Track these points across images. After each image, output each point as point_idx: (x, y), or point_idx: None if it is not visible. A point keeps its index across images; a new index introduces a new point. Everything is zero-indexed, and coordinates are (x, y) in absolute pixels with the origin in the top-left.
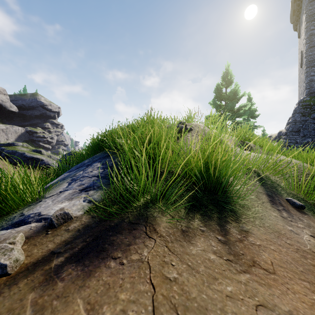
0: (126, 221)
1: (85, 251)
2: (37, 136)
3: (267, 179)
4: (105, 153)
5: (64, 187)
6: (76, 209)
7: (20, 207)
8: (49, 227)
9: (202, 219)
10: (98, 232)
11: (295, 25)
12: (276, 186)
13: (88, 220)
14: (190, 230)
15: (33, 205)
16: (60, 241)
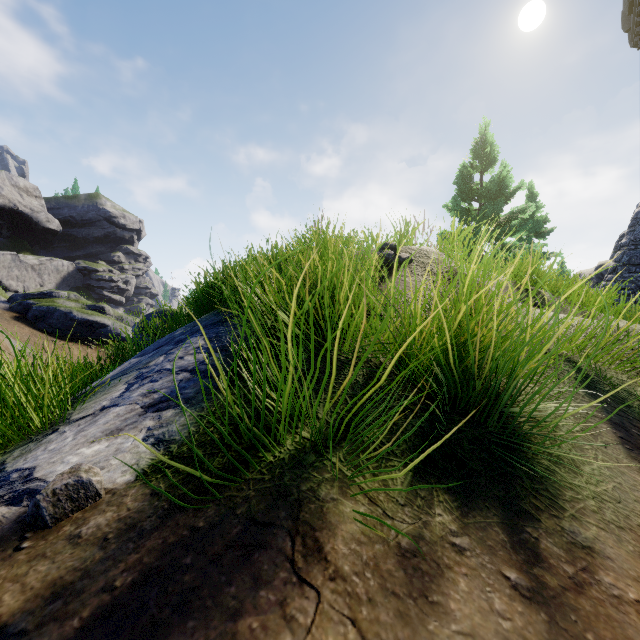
0: (239, 515)
1: (96, 637)
2: (98, 277)
3: (601, 379)
4: (218, 314)
5: (115, 396)
6: (119, 466)
7: (12, 444)
8: (31, 526)
9: (454, 505)
10: (154, 552)
11: (634, 35)
12: (626, 397)
13: (140, 504)
14: (424, 546)
15: (34, 443)
16: (41, 582)
